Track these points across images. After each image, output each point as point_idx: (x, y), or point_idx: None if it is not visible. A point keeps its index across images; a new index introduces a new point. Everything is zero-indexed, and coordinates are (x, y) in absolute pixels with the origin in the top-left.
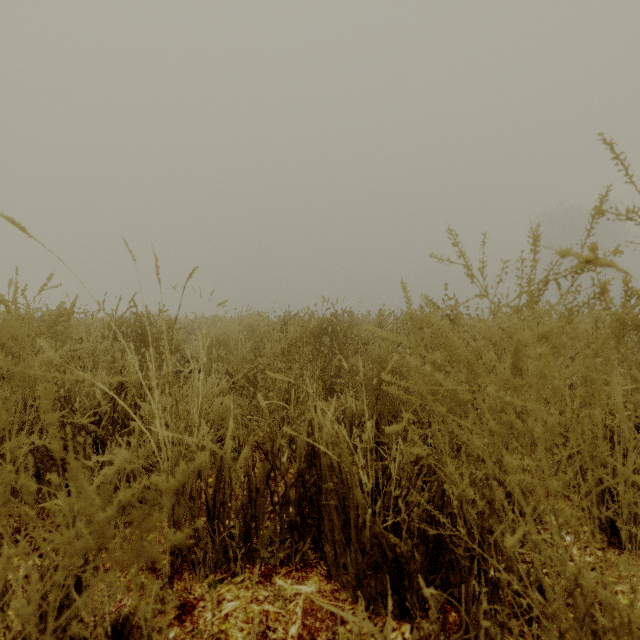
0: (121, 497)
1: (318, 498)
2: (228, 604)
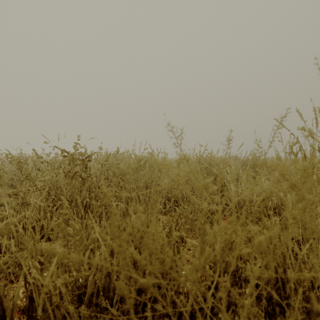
0: (205, 181)
1: None
2: None
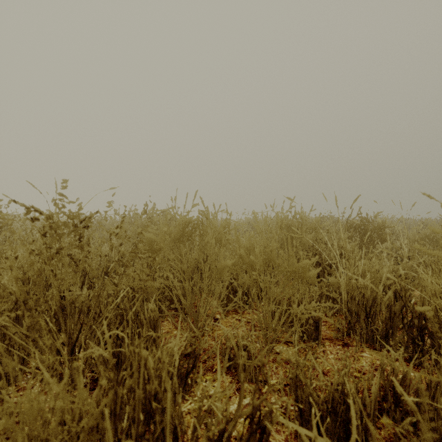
0: (300, 263)
1: (433, 334)
2: (365, 354)
